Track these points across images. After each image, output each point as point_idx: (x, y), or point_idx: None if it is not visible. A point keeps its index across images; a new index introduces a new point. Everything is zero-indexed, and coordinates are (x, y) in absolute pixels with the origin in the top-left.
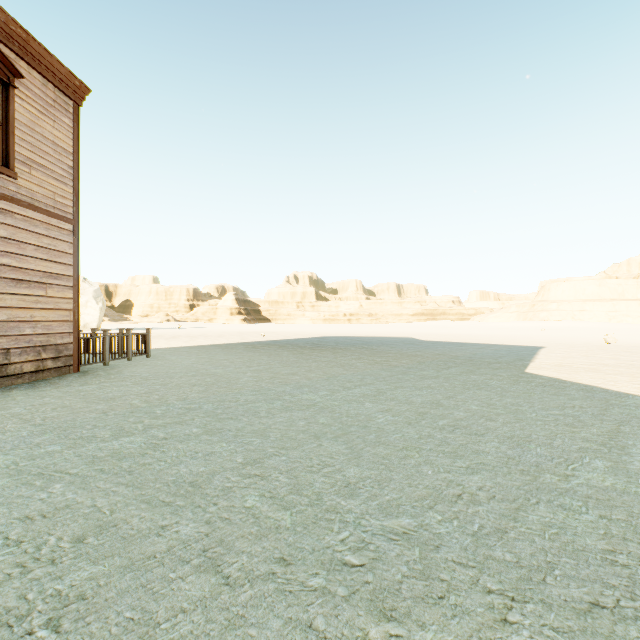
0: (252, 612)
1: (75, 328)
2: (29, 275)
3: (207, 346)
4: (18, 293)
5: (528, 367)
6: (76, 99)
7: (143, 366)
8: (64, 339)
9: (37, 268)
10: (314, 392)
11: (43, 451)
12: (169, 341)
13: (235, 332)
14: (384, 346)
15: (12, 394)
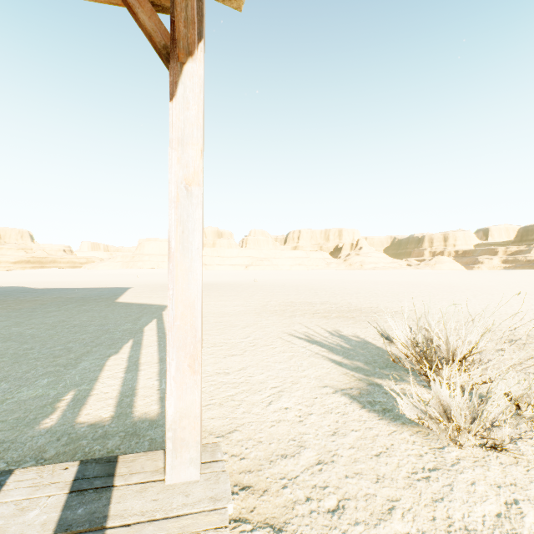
0: (14, 368)
1: None
2: None
3: None
4: None
5: (118, 299)
6: None
7: None
8: None
9: None
10: None
11: None
12: None
13: None
14: None
15: None
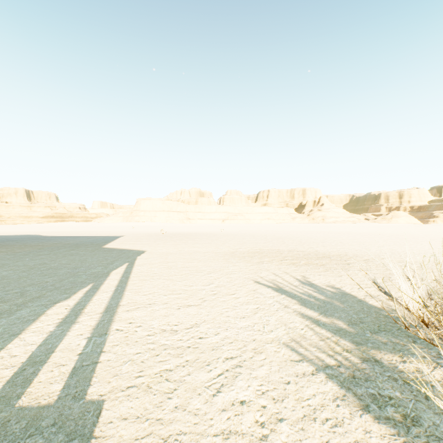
0: None
1: None
2: None
3: None
4: None
5: (106, 245)
6: None
7: None
8: None
9: None
10: None
11: None
12: None
13: None
14: (10, 242)
15: None
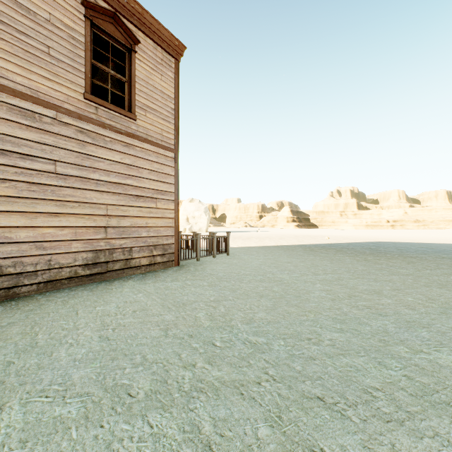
0: None
1: (176, 232)
2: (145, 192)
3: (271, 247)
4: (137, 206)
5: None
6: (176, 56)
7: (222, 264)
8: (168, 240)
9: (150, 187)
10: (448, 346)
11: (55, 414)
12: (244, 241)
13: (291, 235)
14: None
15: (125, 284)
